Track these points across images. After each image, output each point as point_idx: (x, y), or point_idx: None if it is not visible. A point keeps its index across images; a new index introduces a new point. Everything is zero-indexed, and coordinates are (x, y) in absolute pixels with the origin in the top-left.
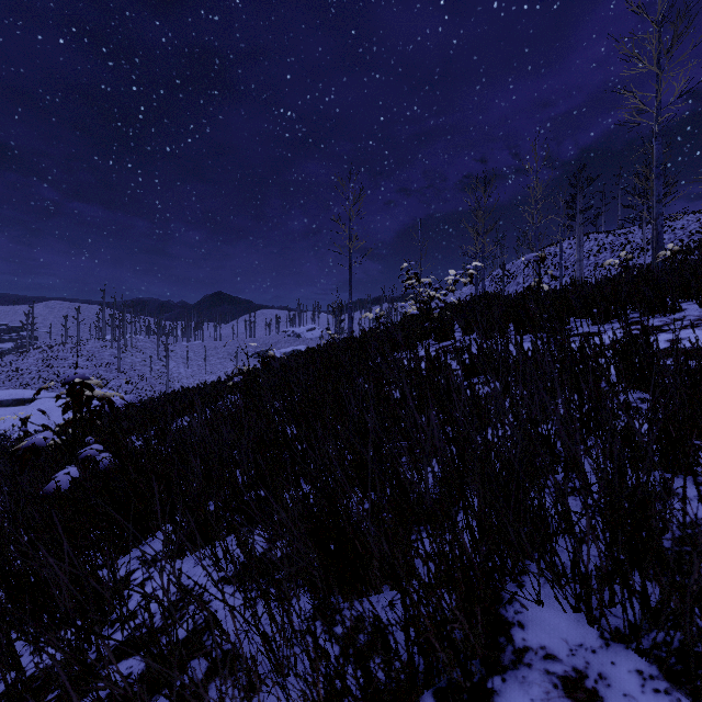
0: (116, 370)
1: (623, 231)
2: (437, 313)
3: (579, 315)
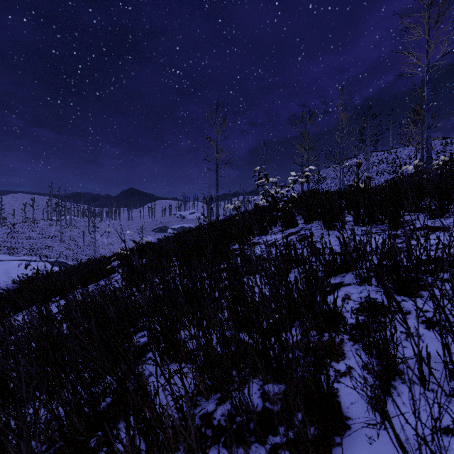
0: (59, 240)
1: (394, 151)
2: (281, 204)
3: (417, 210)
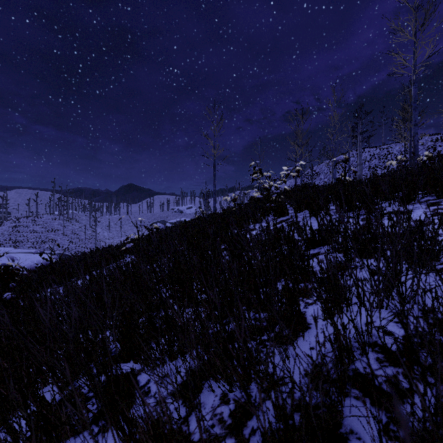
0: (62, 234)
1: (386, 147)
2: (274, 197)
3: (388, 198)
